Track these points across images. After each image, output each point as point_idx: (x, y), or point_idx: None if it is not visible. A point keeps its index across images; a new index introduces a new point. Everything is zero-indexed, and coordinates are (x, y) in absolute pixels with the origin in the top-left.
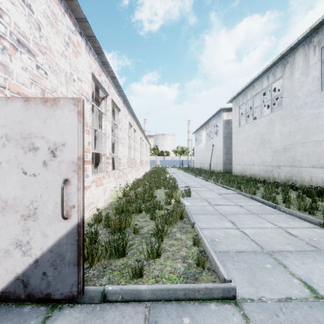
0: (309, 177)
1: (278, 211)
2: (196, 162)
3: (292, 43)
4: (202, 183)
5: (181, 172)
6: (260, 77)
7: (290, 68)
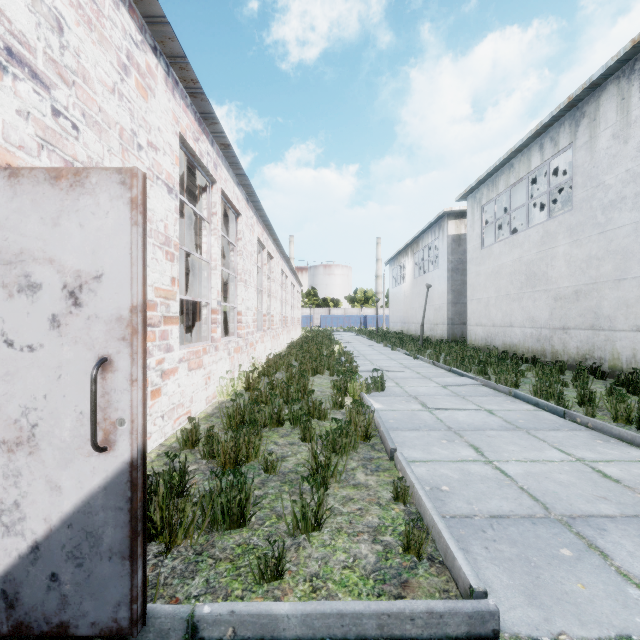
0: (630, 351)
1: (570, 423)
2: (393, 321)
3: (595, 75)
4: (407, 362)
5: (363, 341)
6: (525, 146)
7: (589, 127)
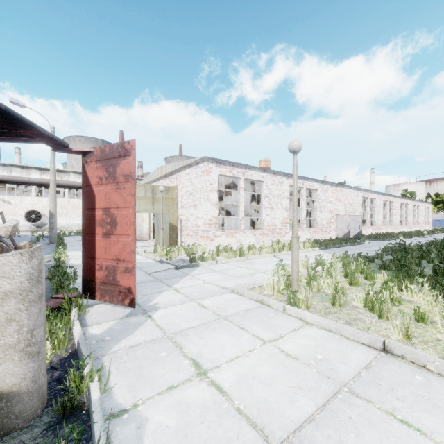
0: None
1: None
2: None
3: None
4: None
5: None
6: None
7: None
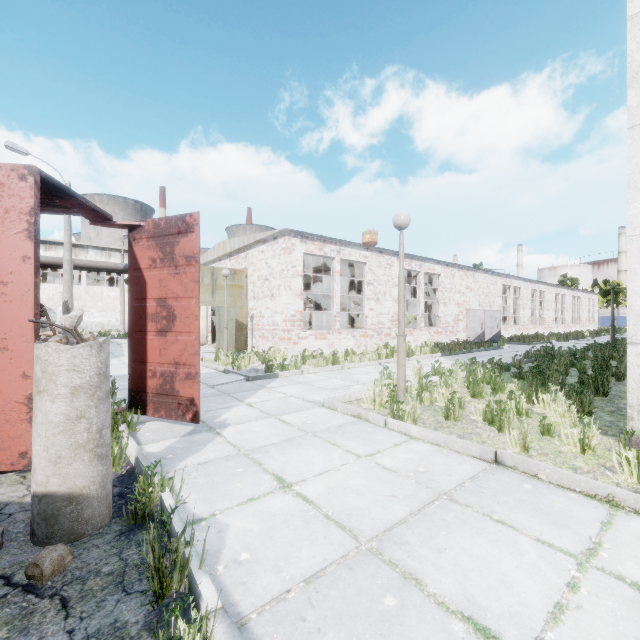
0: None
1: None
2: None
3: None
4: None
5: None
6: None
7: None
